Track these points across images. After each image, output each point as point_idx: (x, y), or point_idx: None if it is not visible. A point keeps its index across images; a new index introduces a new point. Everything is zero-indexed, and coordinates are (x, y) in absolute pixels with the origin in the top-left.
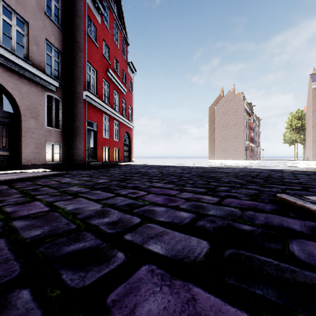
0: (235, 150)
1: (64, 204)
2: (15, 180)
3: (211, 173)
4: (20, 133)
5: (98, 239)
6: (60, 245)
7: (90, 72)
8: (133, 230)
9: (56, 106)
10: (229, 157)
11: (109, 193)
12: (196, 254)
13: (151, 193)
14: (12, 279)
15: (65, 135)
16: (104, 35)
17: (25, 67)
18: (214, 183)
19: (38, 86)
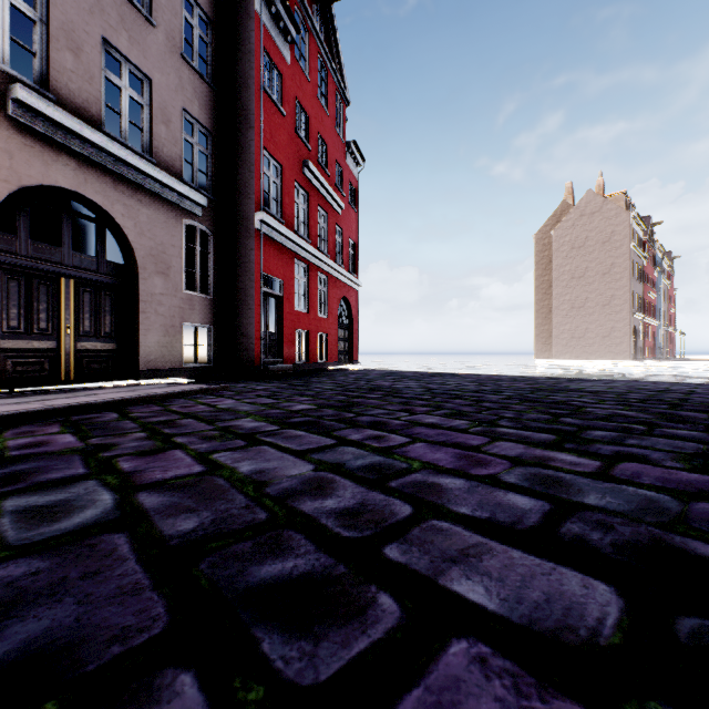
0: (605, 336)
1: (233, 458)
2: (129, 402)
3: (552, 392)
4: (136, 304)
5: (322, 553)
6: (243, 560)
7: (268, 171)
8: (400, 536)
9: (202, 248)
10: (589, 352)
11: (322, 436)
12: (590, 622)
13: (418, 440)
14: (155, 640)
15: (219, 307)
16: (297, 89)
17: (146, 170)
18: (569, 419)
19: (169, 208)
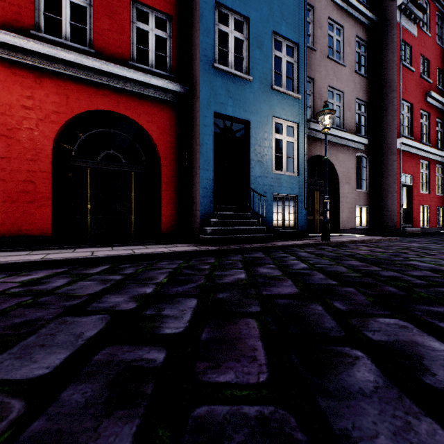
0: None
1: None
2: (365, 241)
3: None
4: (338, 199)
5: None
6: None
7: (402, 111)
8: None
9: (359, 165)
10: None
11: None
12: None
13: None
14: None
15: (371, 196)
16: (421, 48)
17: (344, 136)
18: None
19: (350, 150)
